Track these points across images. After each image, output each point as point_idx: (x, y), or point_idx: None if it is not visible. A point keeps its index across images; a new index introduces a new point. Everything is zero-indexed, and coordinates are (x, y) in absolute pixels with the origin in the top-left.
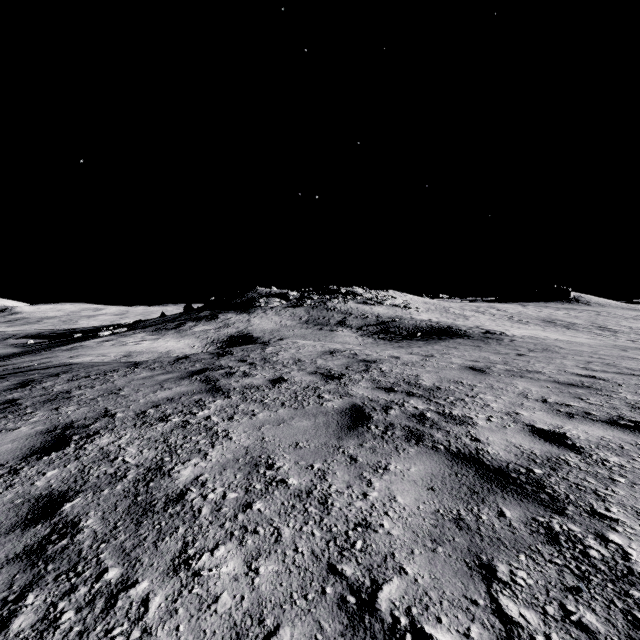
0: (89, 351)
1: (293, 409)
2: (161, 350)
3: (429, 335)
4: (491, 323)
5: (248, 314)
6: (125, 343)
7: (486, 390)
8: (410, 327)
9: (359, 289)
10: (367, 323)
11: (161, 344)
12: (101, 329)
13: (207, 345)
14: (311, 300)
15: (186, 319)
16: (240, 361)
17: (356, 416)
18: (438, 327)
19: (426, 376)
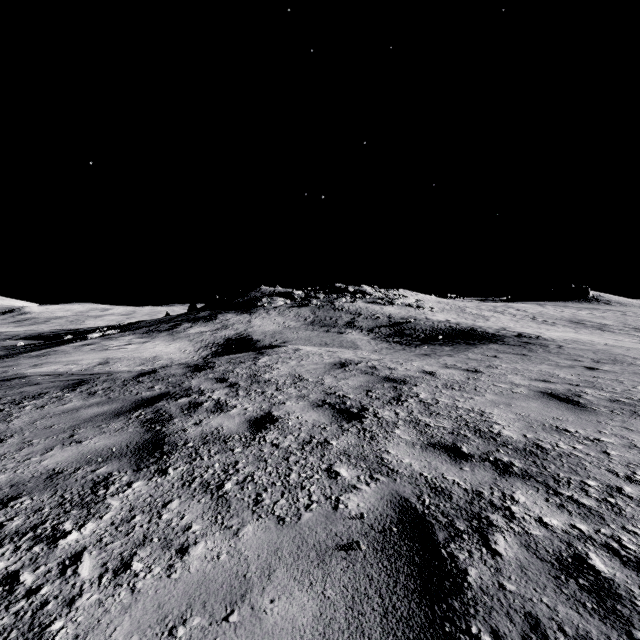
0: (60, 357)
1: (275, 524)
2: (146, 356)
3: (451, 338)
4: (515, 324)
5: (249, 314)
6: (107, 347)
7: (635, 456)
8: (427, 329)
9: (368, 288)
10: (378, 324)
11: (148, 348)
12: (94, 330)
13: (200, 349)
14: (317, 299)
15: (183, 320)
16: (218, 380)
17: (422, 566)
18: (460, 329)
19: (497, 414)
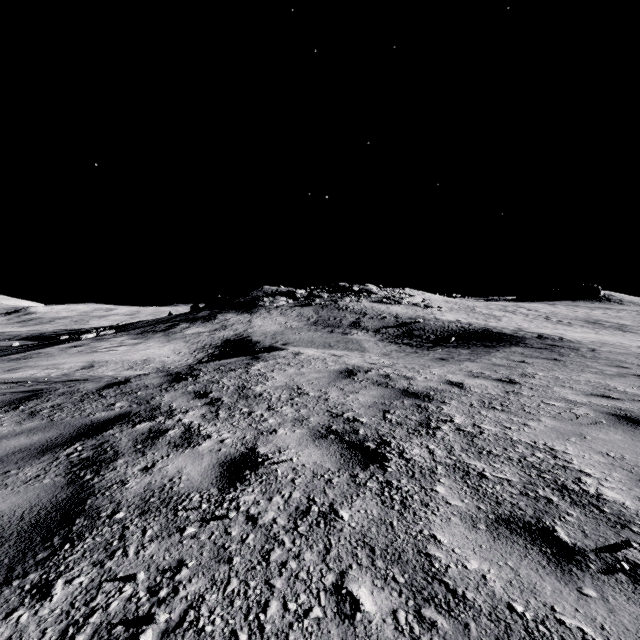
0: (41, 361)
1: None
2: (136, 358)
3: (465, 340)
4: (529, 324)
5: (250, 314)
6: (96, 349)
7: None
8: (438, 329)
9: (373, 287)
10: (385, 325)
11: (139, 350)
12: (90, 331)
13: (196, 351)
14: (320, 299)
15: (181, 320)
16: (197, 395)
17: None
18: (473, 330)
19: (576, 454)
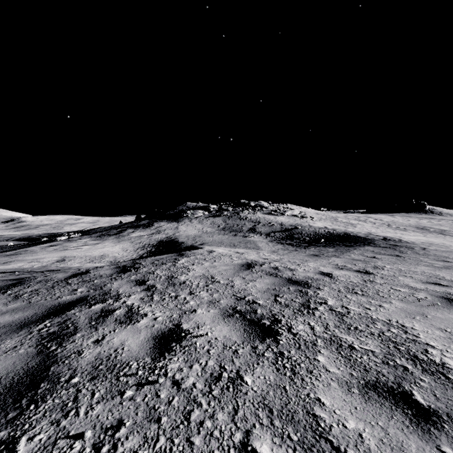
0: (27, 256)
1: None
2: (95, 254)
3: (331, 241)
4: (376, 230)
5: (177, 222)
6: (67, 248)
7: None
8: (311, 233)
9: (265, 203)
10: (273, 230)
11: (98, 249)
12: (63, 234)
13: (138, 249)
14: (227, 211)
15: (128, 226)
16: (138, 283)
17: None
18: (336, 234)
19: (421, 330)
